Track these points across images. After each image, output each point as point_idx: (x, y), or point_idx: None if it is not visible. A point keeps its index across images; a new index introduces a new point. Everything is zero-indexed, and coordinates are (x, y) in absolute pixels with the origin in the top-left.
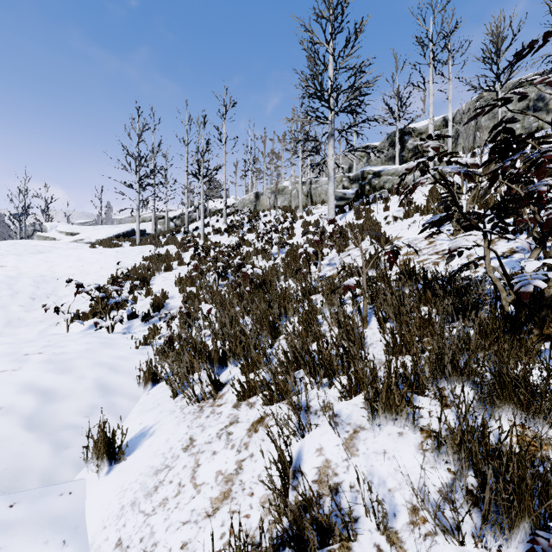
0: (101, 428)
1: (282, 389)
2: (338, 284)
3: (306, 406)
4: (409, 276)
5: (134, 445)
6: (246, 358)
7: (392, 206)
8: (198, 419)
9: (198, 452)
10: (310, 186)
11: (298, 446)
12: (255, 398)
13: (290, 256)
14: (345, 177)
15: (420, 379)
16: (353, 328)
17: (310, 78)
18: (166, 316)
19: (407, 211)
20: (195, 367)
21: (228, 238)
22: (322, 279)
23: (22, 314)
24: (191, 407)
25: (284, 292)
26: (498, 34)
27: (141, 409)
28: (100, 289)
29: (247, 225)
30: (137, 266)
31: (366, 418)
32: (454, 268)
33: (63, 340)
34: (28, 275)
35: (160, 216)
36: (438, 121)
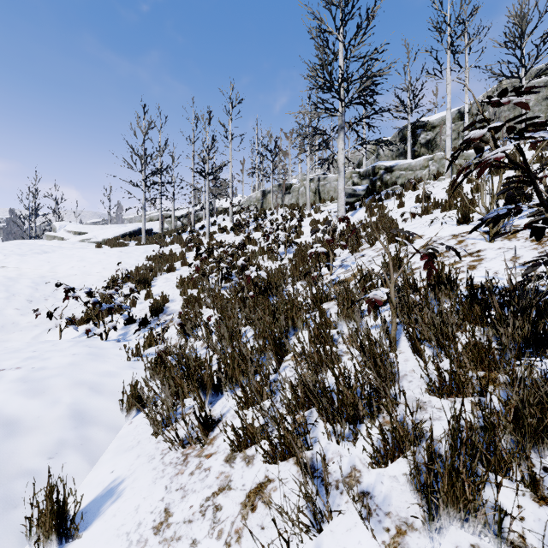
0: (46, 495)
1: (289, 443)
2: (355, 291)
3: (325, 488)
4: (444, 284)
5: (96, 511)
6: (244, 389)
7: (407, 202)
8: (180, 476)
9: (173, 538)
10: (319, 183)
11: (314, 547)
12: (254, 448)
13: (298, 256)
14: (355, 173)
15: (497, 453)
16: (381, 354)
17: (318, 69)
18: (165, 322)
19: (426, 207)
20: (186, 392)
21: (232, 237)
22: (334, 284)
23: (17, 318)
24: (174, 454)
25: (291, 301)
26: (522, 16)
27: (118, 446)
28: (91, 294)
29: (253, 223)
30: (140, 267)
31: (413, 507)
32: (499, 274)
33: (50, 350)
34: (29, 276)
35: (168, 215)
36: (452, 113)
